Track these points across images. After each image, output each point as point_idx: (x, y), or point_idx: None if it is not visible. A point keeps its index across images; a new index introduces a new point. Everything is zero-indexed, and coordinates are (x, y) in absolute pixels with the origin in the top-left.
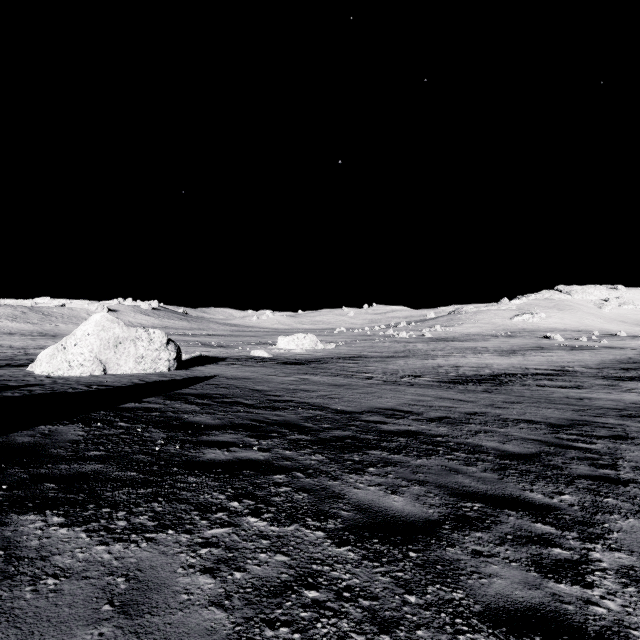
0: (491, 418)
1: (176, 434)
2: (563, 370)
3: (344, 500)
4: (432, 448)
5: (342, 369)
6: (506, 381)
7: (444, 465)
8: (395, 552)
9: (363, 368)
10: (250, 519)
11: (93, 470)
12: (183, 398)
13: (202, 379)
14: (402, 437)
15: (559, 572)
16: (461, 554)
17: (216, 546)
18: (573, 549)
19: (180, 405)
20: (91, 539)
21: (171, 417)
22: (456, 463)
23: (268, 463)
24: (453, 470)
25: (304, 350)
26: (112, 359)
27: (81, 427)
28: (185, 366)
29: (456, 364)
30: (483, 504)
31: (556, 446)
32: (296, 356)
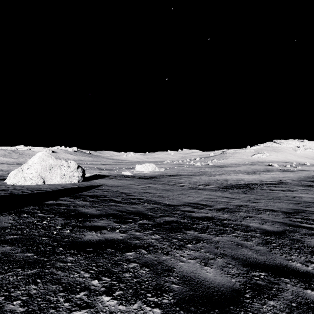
0: (250, 208)
1: (71, 221)
2: (280, 181)
3: (174, 273)
4: (223, 228)
5: (168, 181)
6: (253, 187)
7: (233, 241)
8: None
9: (179, 180)
10: (104, 298)
11: (2, 252)
12: (82, 197)
13: (95, 186)
14: (204, 221)
15: None
16: None
17: None
18: None
19: (79, 202)
20: None
21: (71, 209)
22: (239, 239)
23: (124, 242)
24: (239, 245)
25: (149, 171)
26: (48, 176)
27: (13, 217)
28: (87, 179)
29: (226, 178)
30: (266, 273)
31: (292, 226)
32: (145, 174)
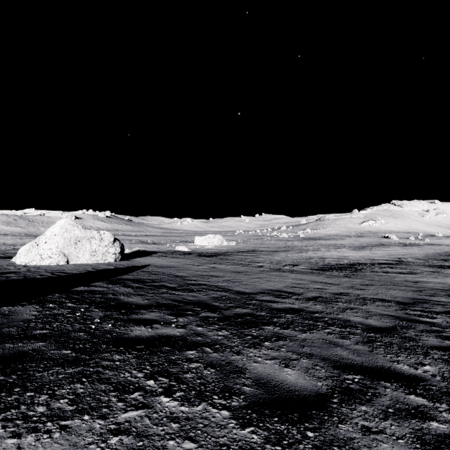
0: (353, 297)
1: (111, 313)
2: (400, 260)
3: (246, 375)
4: (313, 323)
5: (241, 260)
6: (360, 269)
7: (324, 338)
8: (294, 432)
9: (256, 259)
10: (163, 399)
11: (33, 349)
12: (122, 282)
13: (139, 267)
14: (288, 314)
15: (443, 449)
16: (353, 431)
17: (127, 433)
18: (448, 422)
19: (119, 288)
20: (5, 430)
21: (110, 298)
22: (333, 336)
23: (183, 339)
24: (332, 343)
25: (214, 246)
26: (73, 253)
27: (36, 308)
28: (127, 258)
29: (322, 256)
30: (362, 376)
31: (407, 320)
32: (208, 250)
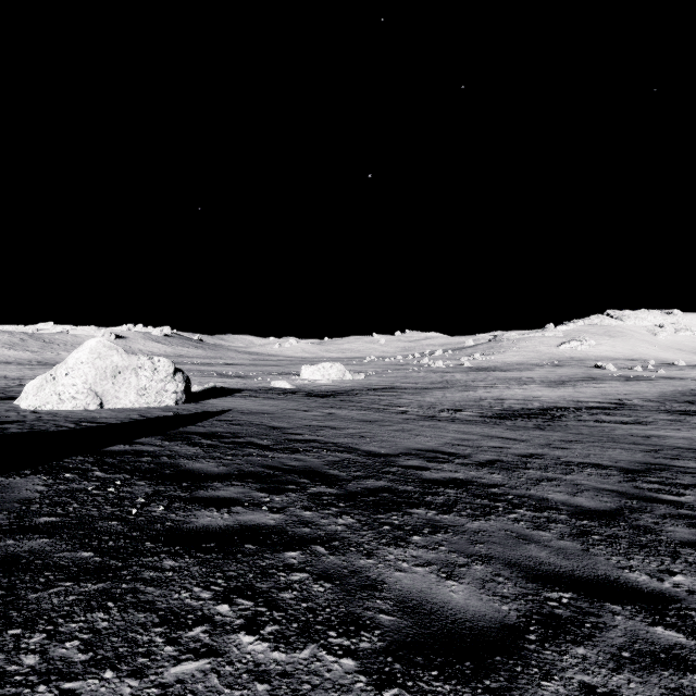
0: (551, 461)
1: (165, 488)
2: (620, 403)
3: (383, 593)
4: (489, 504)
5: (373, 402)
6: (558, 416)
7: (509, 529)
8: None
9: (396, 401)
10: (243, 638)
11: (30, 550)
12: (185, 438)
13: (213, 414)
14: (450, 488)
15: None
16: (565, 694)
17: None
18: None
19: (180, 447)
20: None
21: (165, 463)
22: (523, 526)
23: (280, 531)
24: (522, 537)
25: (330, 381)
26: (110, 391)
27: (44, 479)
28: (196, 399)
29: (500, 396)
30: (574, 593)
31: (638, 499)
32: (322, 387)
